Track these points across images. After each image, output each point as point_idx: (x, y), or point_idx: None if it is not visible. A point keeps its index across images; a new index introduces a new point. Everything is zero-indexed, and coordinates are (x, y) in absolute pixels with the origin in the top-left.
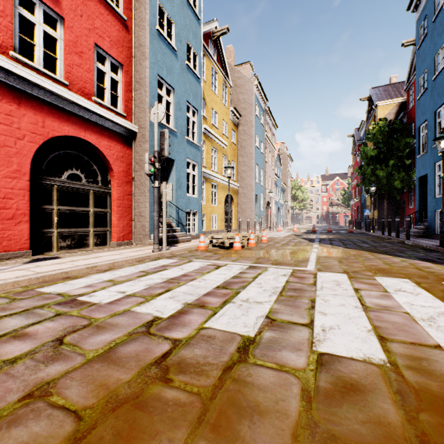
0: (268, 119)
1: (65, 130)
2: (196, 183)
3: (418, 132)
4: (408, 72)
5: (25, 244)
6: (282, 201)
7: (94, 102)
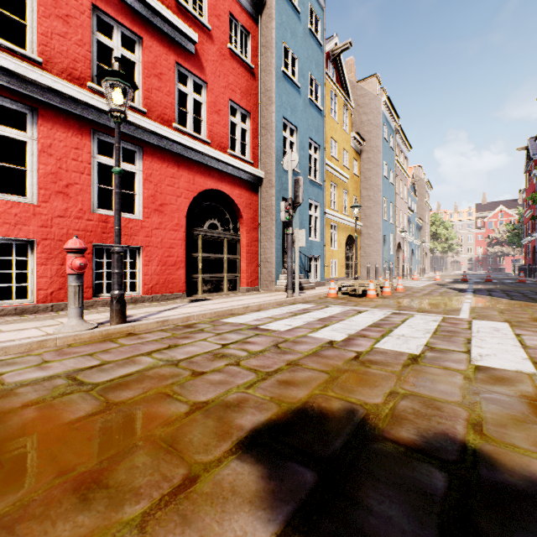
0: (398, 140)
1: (208, 185)
2: (318, 225)
3: None
4: None
5: (182, 287)
6: (418, 242)
7: (228, 154)
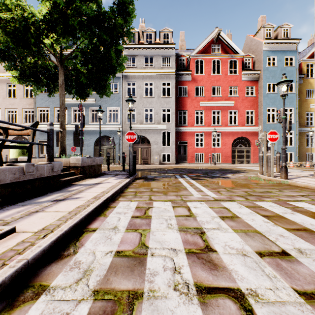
0: None
1: (238, 136)
2: (293, 140)
3: None
4: None
5: (230, 162)
6: None
7: (245, 126)
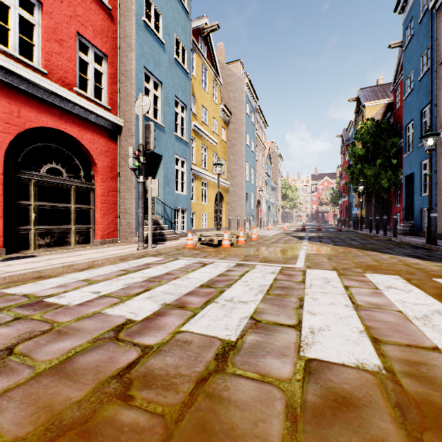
0: (258, 118)
1: (43, 122)
2: (185, 180)
3: (405, 132)
4: (395, 73)
5: None
6: (273, 200)
7: (76, 93)
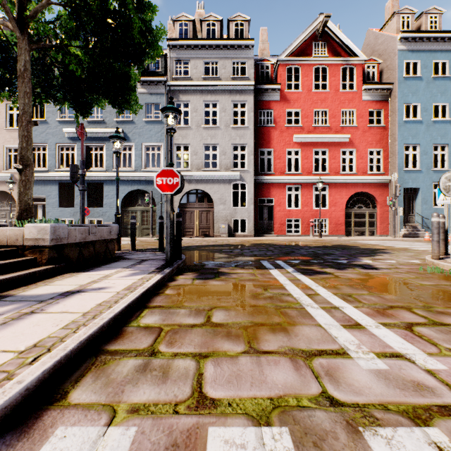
0: None
1: (356, 191)
2: None
3: None
4: None
5: (343, 232)
6: None
7: (367, 174)
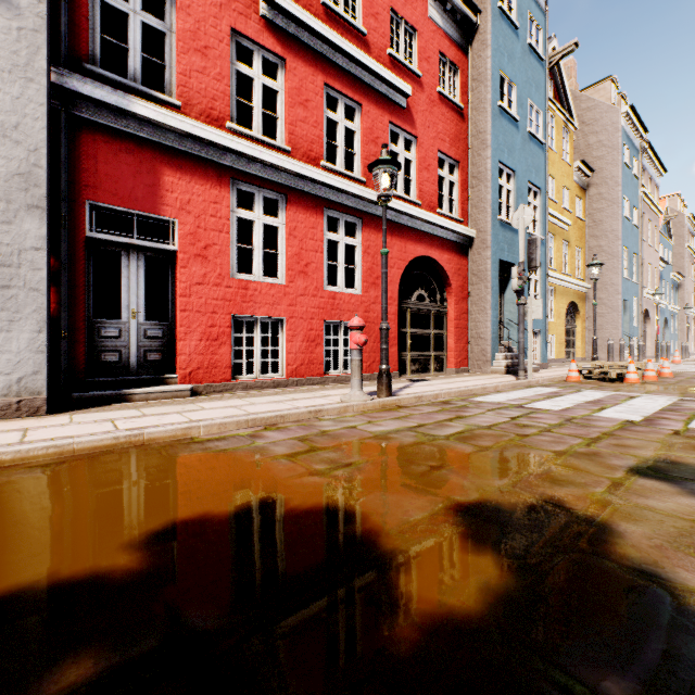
0: (645, 163)
1: (418, 251)
2: (538, 291)
3: None
4: None
5: (394, 366)
6: (674, 307)
7: (437, 214)
